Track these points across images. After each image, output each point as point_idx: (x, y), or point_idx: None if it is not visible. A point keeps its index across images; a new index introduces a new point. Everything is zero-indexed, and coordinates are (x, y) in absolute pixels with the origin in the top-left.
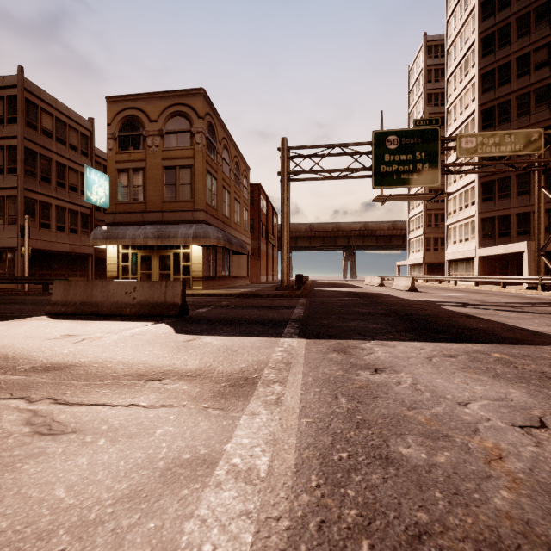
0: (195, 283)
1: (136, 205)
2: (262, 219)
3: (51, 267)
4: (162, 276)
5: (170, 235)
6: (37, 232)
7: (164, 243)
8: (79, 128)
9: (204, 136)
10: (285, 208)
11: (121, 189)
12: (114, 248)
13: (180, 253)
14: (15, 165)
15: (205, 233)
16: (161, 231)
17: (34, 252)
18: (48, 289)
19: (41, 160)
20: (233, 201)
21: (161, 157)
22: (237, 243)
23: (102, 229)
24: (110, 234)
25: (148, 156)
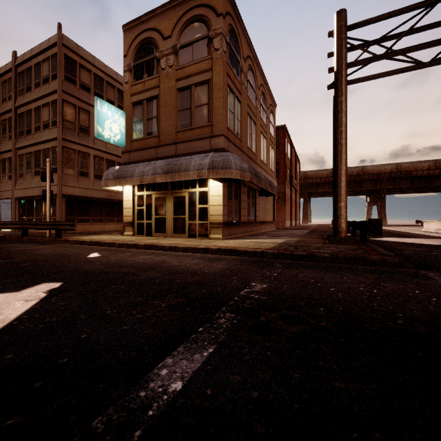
0: (213, 230)
1: (150, 140)
2: (286, 162)
3: (89, 212)
4: (176, 222)
5: (181, 168)
6: (75, 179)
7: (174, 178)
8: (116, 84)
9: (224, 40)
10: (343, 118)
11: (136, 124)
12: (130, 190)
13: (196, 193)
14: (56, 118)
15: (224, 162)
16: (171, 164)
17: (74, 199)
18: (61, 235)
19: (80, 113)
20: (259, 135)
21: (175, 79)
22: (265, 180)
23: (114, 168)
24: (120, 173)
25: (161, 80)
